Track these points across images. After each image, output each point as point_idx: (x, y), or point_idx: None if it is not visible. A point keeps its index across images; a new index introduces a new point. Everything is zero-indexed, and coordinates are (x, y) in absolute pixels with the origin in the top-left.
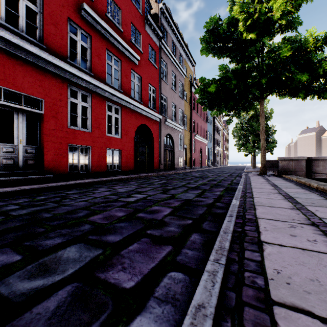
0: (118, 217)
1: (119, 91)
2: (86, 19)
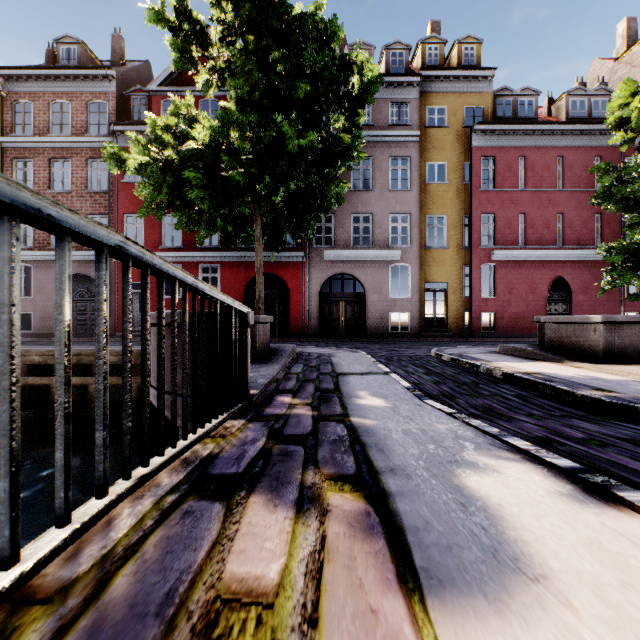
0: None
1: (217, 248)
2: None
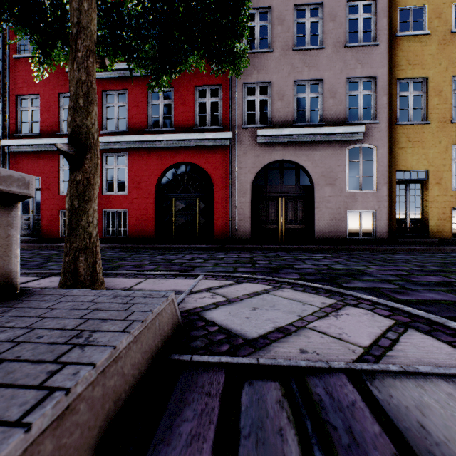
0: None
1: (123, 133)
2: None
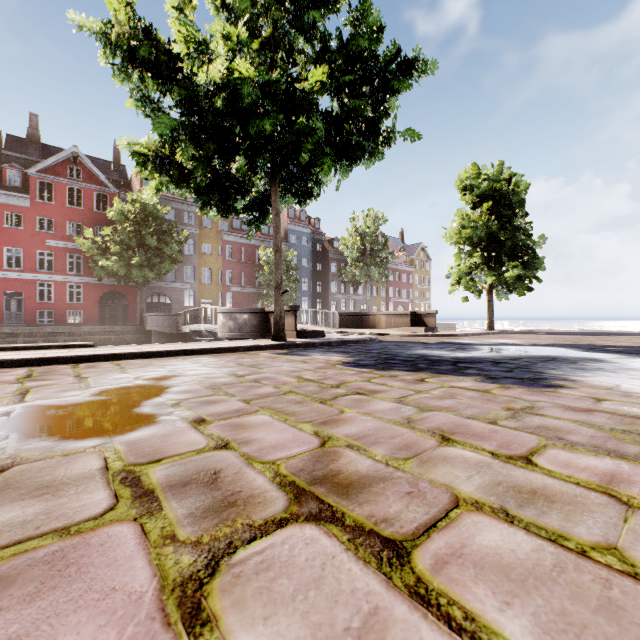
0: None
1: (81, 275)
2: (50, 245)
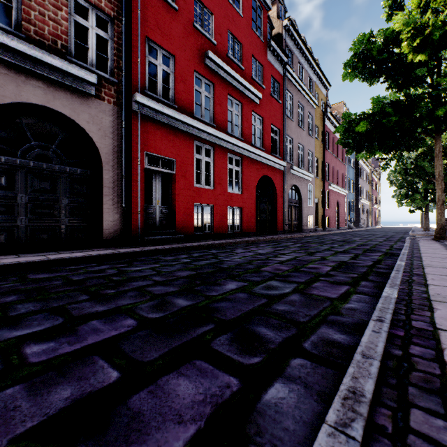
0: (285, 270)
1: (239, 140)
2: (209, 66)
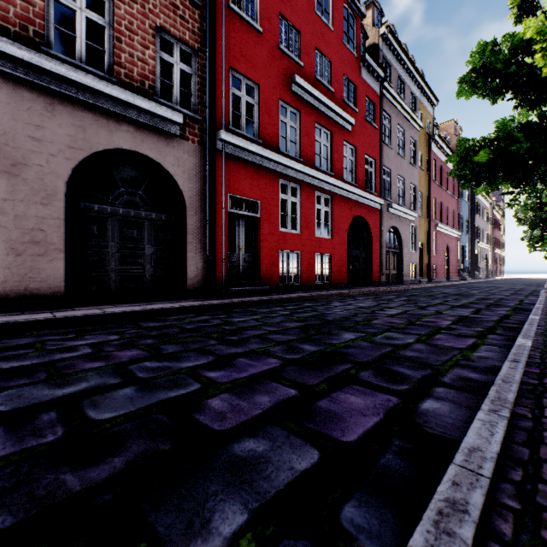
0: (399, 323)
1: (329, 175)
2: (295, 93)
